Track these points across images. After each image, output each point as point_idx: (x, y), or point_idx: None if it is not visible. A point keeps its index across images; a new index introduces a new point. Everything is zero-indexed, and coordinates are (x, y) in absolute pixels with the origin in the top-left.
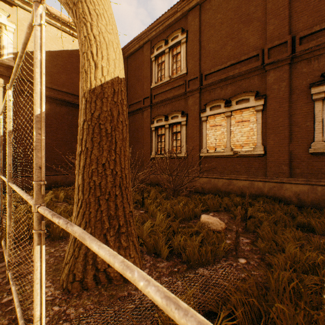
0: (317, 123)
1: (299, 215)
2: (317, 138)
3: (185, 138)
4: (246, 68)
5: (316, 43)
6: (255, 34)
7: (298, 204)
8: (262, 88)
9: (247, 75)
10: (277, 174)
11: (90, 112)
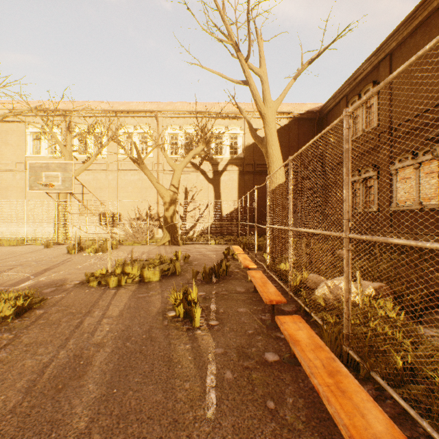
0: None
1: None
2: None
3: (376, 192)
4: (432, 117)
5: None
6: None
7: None
8: None
9: (435, 124)
10: None
11: (270, 199)
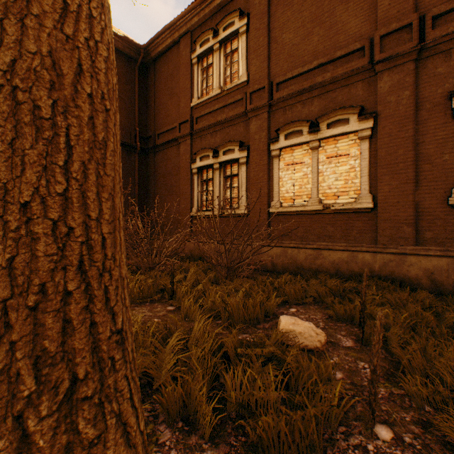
0: None
1: (447, 310)
2: None
3: (245, 184)
4: (343, 70)
5: None
6: (358, 15)
7: (431, 289)
8: (370, 101)
9: (345, 82)
10: (395, 241)
11: None
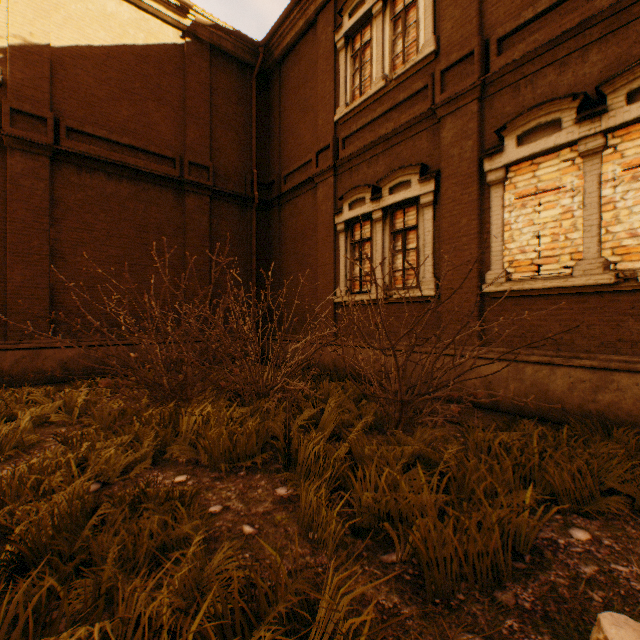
0: None
1: None
2: None
3: (432, 243)
4: None
5: None
6: None
7: None
8: None
9: None
10: None
11: None
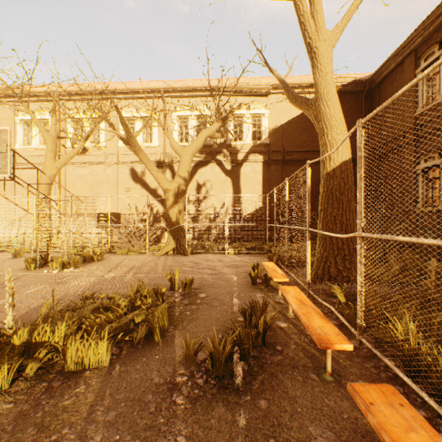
0: None
1: None
2: None
3: None
4: None
5: None
6: None
7: None
8: None
9: None
10: None
11: (326, 186)
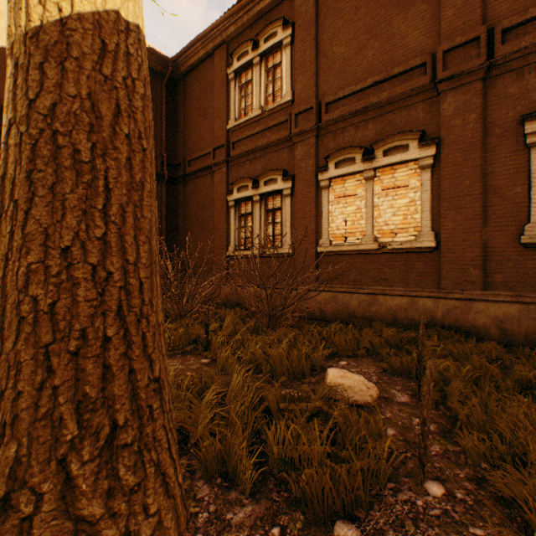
0: (535, 188)
1: (515, 362)
2: (535, 217)
3: (290, 219)
4: (401, 89)
5: (534, 39)
6: (419, 27)
7: (501, 339)
8: (432, 125)
9: (404, 103)
10: (460, 285)
11: (24, 97)
